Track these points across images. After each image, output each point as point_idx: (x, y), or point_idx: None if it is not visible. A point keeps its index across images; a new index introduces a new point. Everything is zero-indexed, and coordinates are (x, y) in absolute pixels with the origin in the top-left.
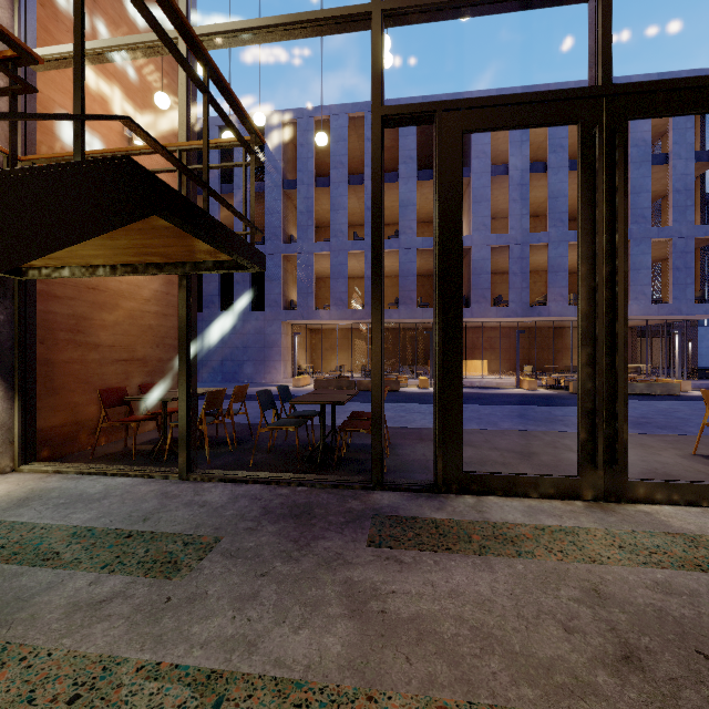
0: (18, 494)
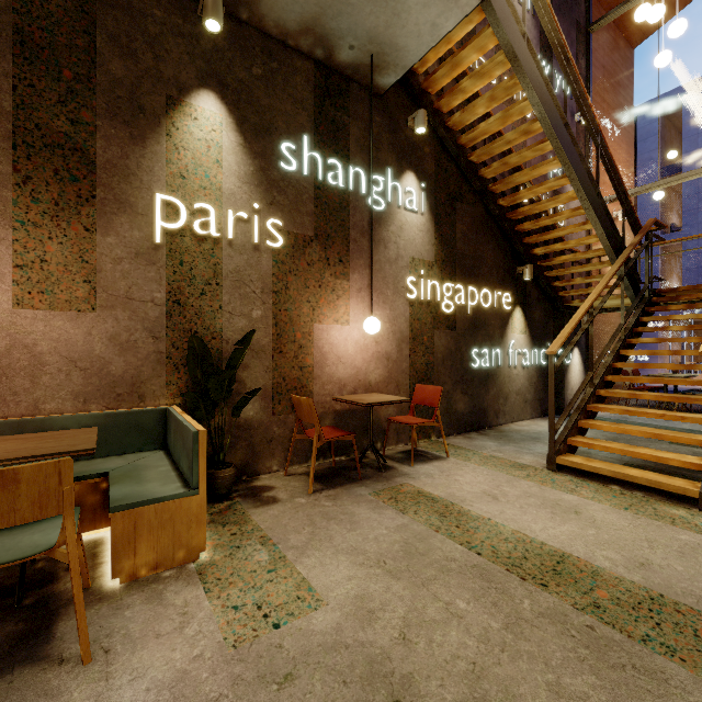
0: (613, 415)
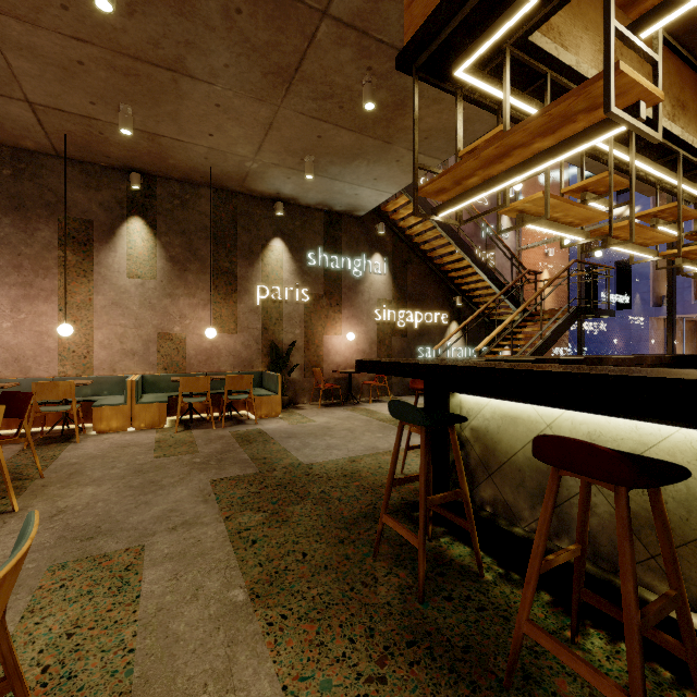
0: None
